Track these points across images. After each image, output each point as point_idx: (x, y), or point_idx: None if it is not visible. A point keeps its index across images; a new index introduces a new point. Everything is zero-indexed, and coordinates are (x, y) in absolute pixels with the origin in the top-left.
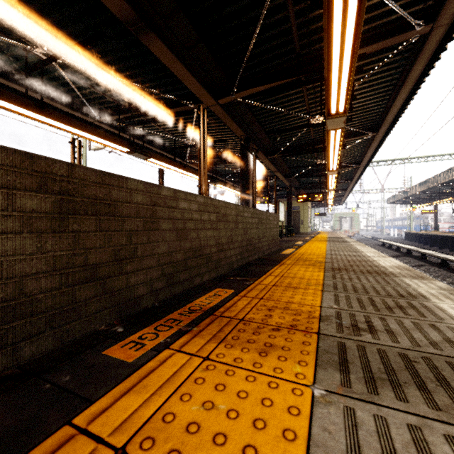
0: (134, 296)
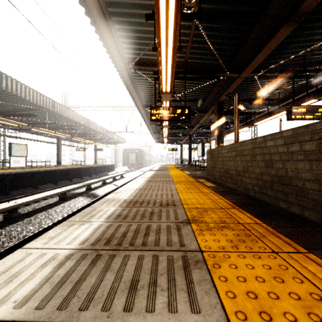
0: (215, 177)
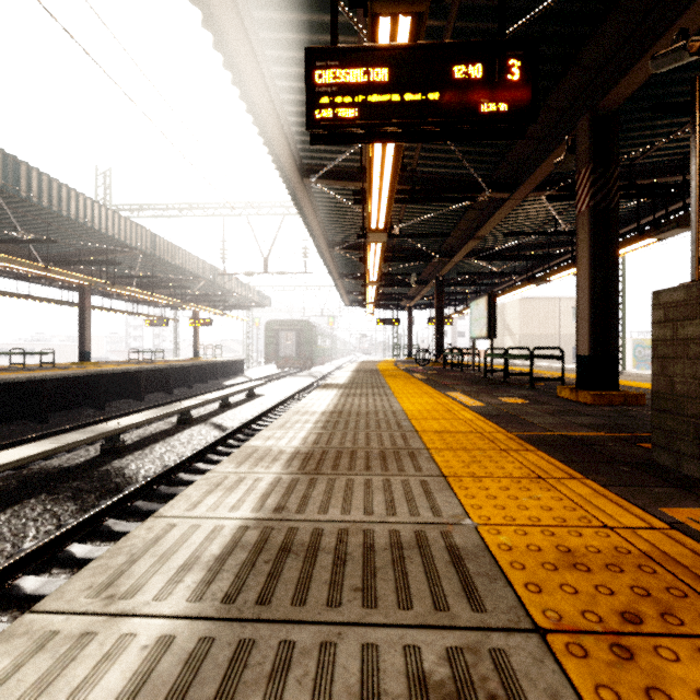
0: None
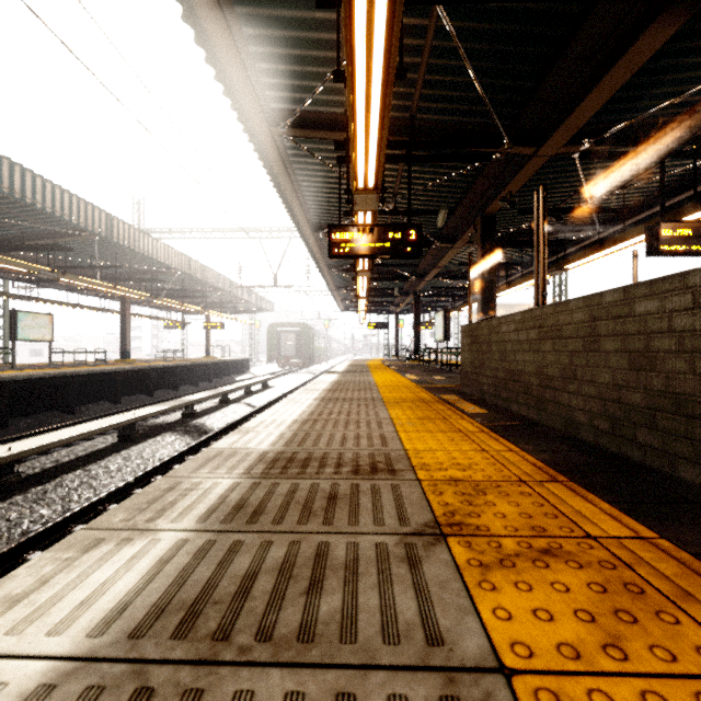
0: (483, 390)
